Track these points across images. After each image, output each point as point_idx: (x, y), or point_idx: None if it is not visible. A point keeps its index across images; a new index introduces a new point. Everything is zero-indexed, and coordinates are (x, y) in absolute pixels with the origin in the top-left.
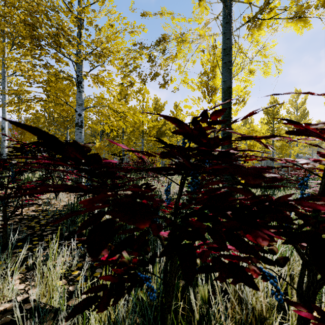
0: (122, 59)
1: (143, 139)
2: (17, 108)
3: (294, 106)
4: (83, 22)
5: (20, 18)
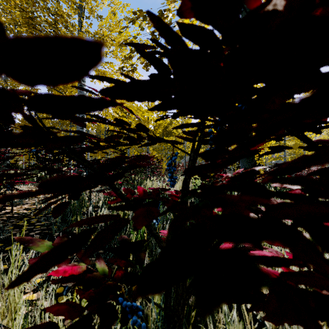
0: (120, 32)
1: None
2: None
3: None
4: (84, 11)
5: (14, 2)
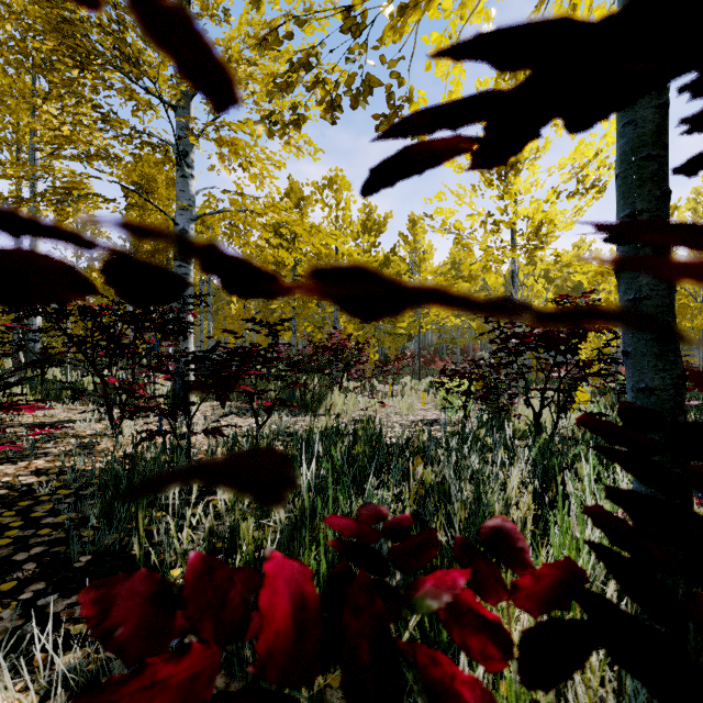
0: None
1: None
2: None
3: (702, 214)
4: (188, 3)
5: None
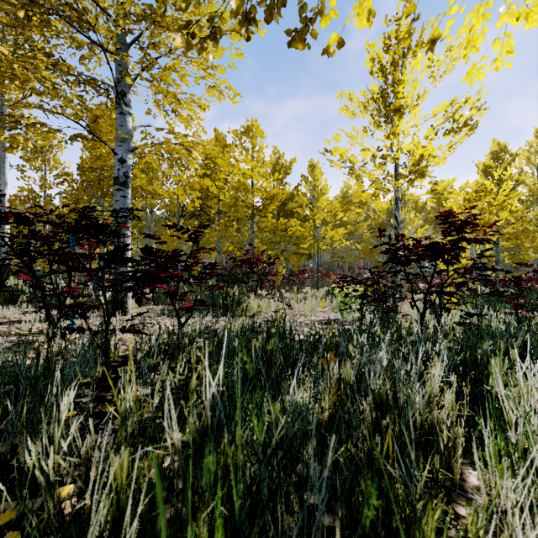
0: None
1: (254, 222)
2: (41, 174)
3: (533, 162)
4: None
5: None
